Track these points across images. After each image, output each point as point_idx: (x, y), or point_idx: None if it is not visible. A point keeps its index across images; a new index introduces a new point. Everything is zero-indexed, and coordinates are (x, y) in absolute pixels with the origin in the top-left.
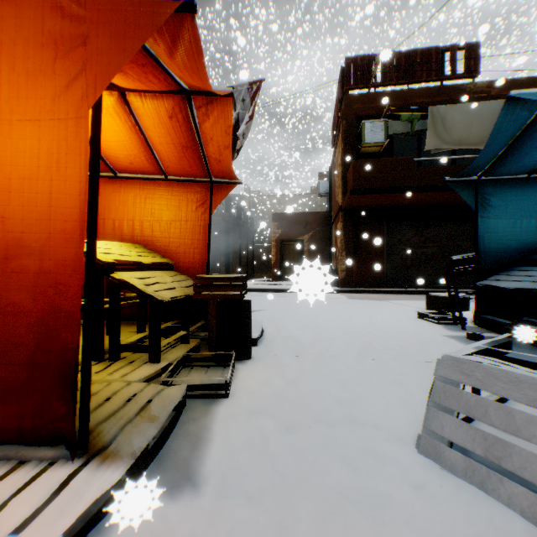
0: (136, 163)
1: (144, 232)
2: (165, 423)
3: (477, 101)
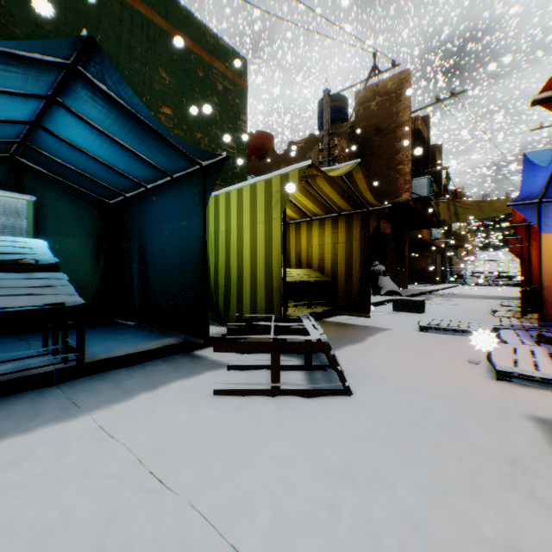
0: None
1: None
2: None
3: None
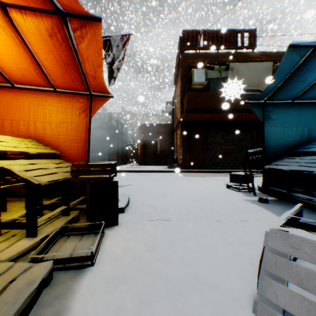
0: (28, 75)
1: (38, 130)
2: (24, 306)
3: (255, 62)
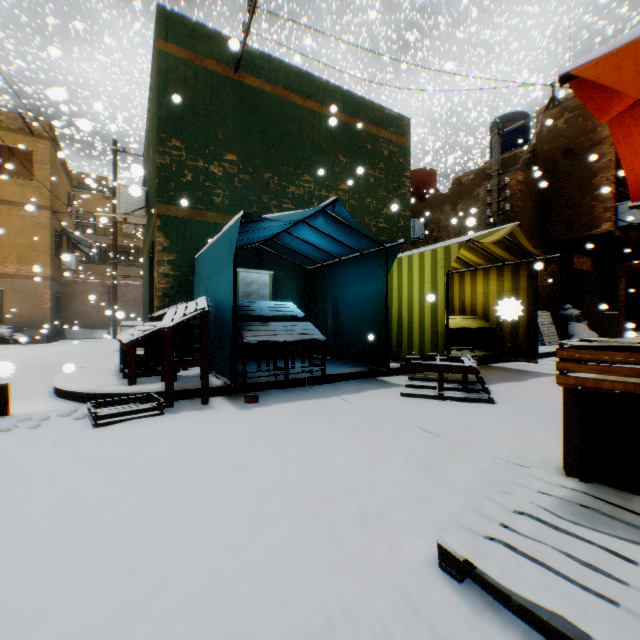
0: None
1: None
2: None
3: None
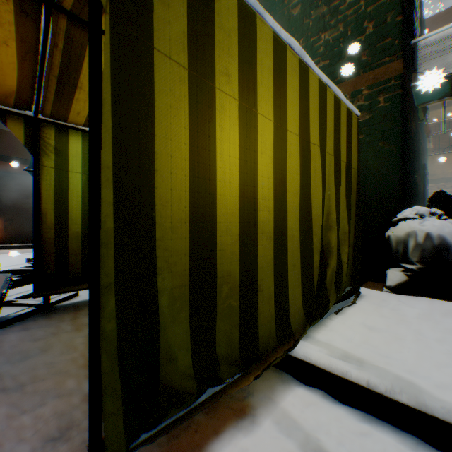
0: None
1: None
2: None
3: None
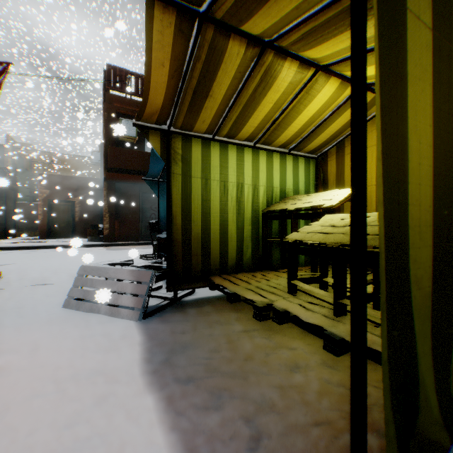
0: None
1: None
2: None
3: None
